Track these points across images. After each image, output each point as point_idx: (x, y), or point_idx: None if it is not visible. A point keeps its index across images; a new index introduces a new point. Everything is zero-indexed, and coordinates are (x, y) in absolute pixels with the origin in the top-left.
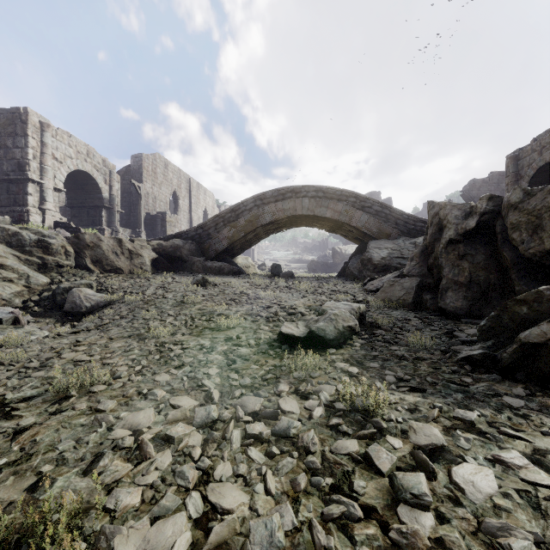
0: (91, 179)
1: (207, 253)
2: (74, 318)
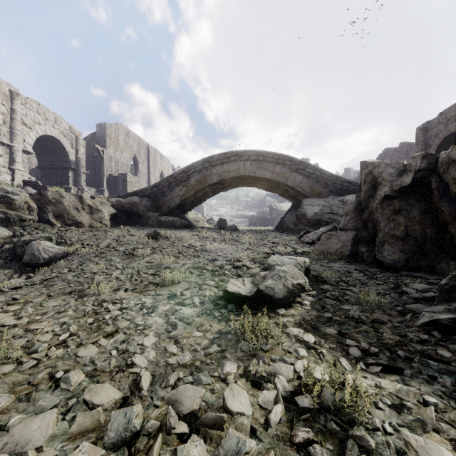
0: (59, 143)
1: (161, 209)
2: (32, 269)
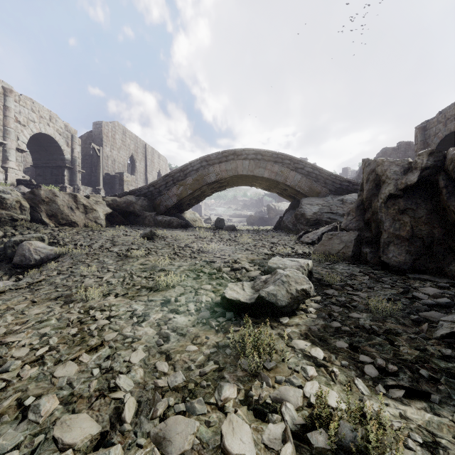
0: (54, 141)
1: (158, 209)
2: (23, 270)
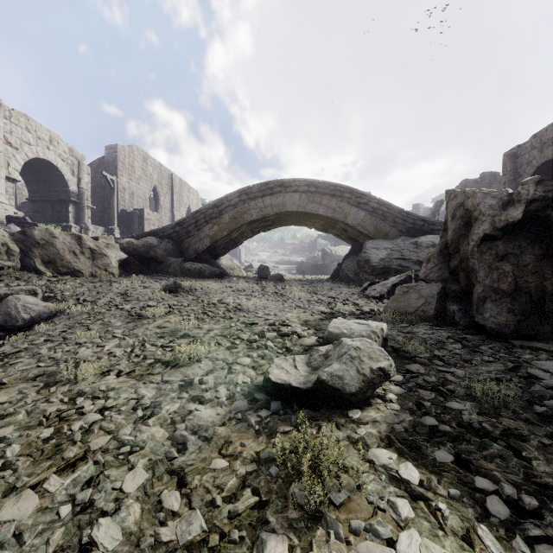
0: (55, 169)
1: (186, 254)
2: (7, 334)
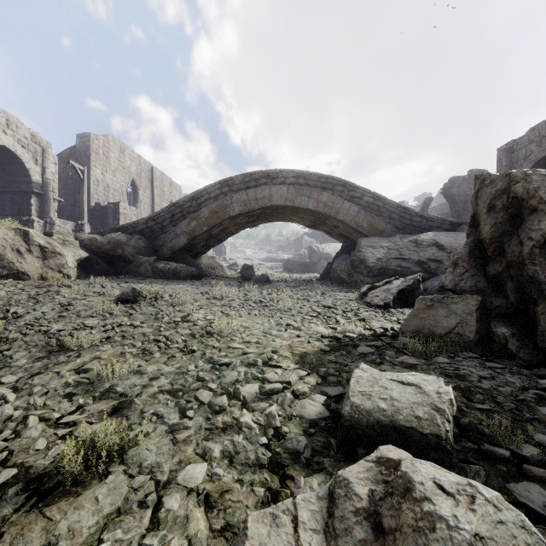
0: (14, 156)
1: (160, 252)
2: None
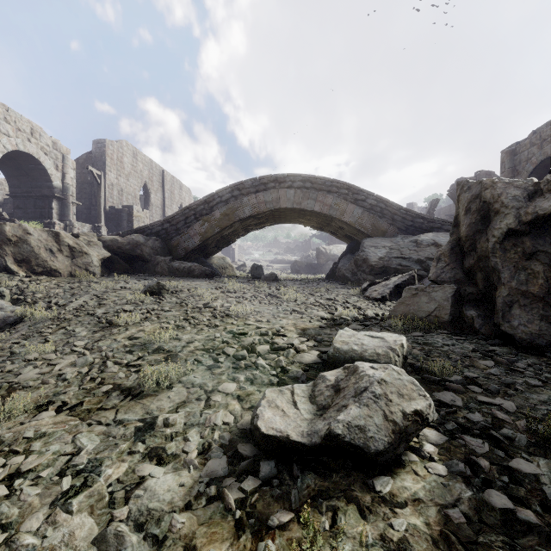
0: (37, 163)
1: (175, 252)
2: None
